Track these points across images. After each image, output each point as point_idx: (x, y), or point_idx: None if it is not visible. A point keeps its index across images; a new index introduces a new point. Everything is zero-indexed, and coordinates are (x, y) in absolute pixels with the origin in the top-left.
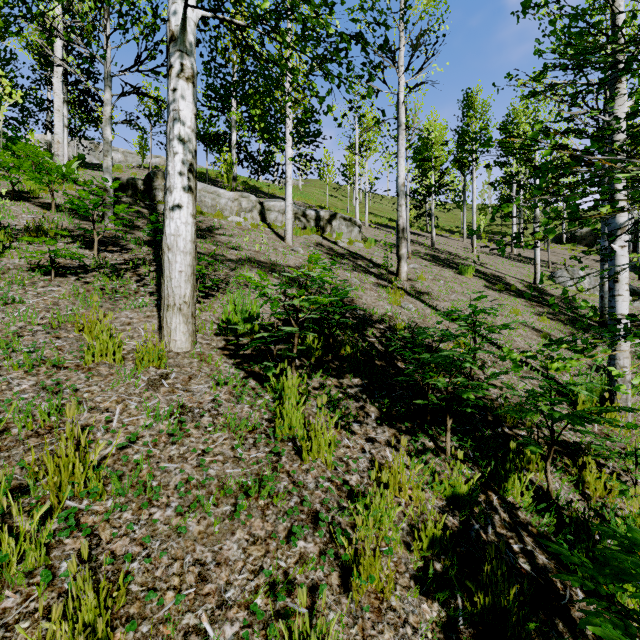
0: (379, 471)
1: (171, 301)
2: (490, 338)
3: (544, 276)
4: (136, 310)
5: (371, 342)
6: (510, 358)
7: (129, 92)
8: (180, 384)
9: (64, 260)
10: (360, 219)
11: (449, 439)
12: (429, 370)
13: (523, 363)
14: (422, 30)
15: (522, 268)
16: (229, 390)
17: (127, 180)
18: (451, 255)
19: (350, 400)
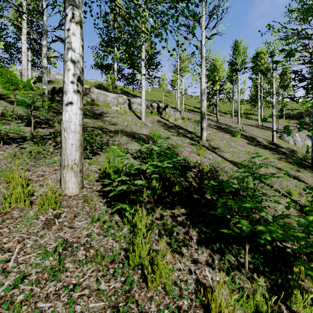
0: (204, 296)
1: (66, 163)
2: (263, 181)
3: (276, 137)
4: (49, 165)
5: (190, 181)
6: (308, 220)
7: (55, 40)
8: (67, 222)
9: (13, 134)
10: (180, 107)
11: (247, 259)
12: (233, 211)
13: (276, 191)
14: (215, 5)
15: (264, 132)
16: (100, 224)
17: (59, 88)
18: (227, 126)
19: (179, 227)
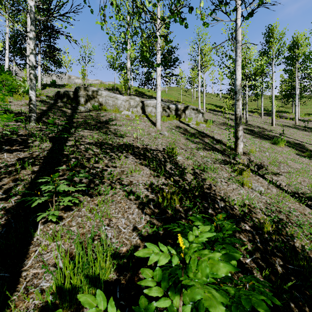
0: None
1: None
2: None
3: None
4: None
5: (248, 268)
6: None
7: (42, 29)
8: None
9: None
10: None
11: None
12: None
13: None
14: None
15: (310, 136)
16: None
17: (63, 92)
18: (260, 128)
19: None
